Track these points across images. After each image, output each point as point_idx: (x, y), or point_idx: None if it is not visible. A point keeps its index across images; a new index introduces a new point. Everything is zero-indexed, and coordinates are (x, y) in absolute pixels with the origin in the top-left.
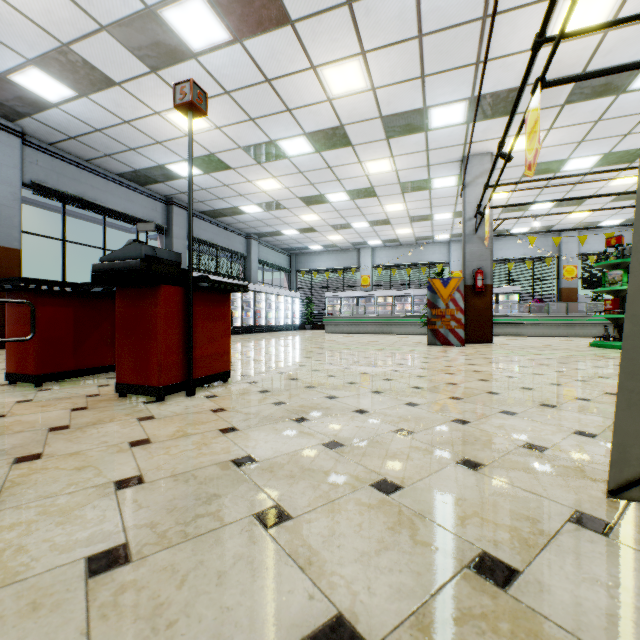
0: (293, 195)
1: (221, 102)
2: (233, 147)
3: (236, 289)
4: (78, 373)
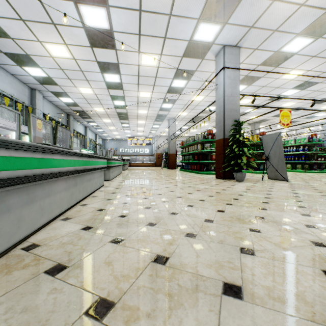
0: None
1: None
2: None
3: None
4: None
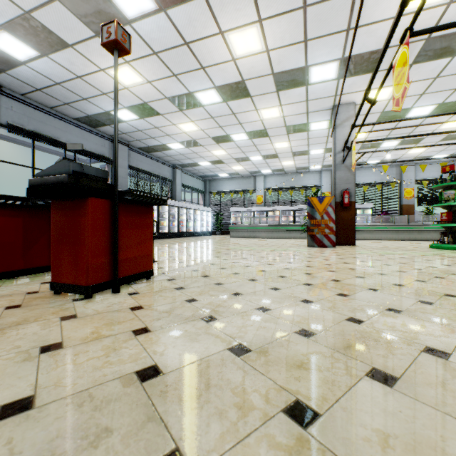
0: (206, 135)
1: (151, 61)
2: (161, 97)
3: (157, 202)
4: (27, 272)
